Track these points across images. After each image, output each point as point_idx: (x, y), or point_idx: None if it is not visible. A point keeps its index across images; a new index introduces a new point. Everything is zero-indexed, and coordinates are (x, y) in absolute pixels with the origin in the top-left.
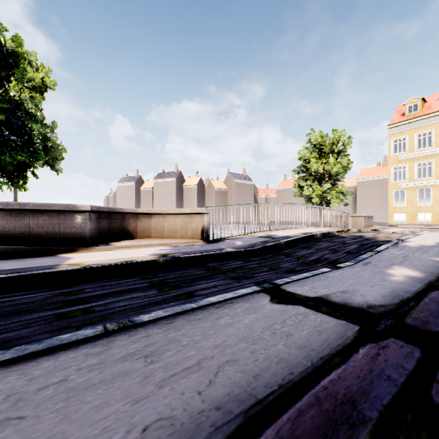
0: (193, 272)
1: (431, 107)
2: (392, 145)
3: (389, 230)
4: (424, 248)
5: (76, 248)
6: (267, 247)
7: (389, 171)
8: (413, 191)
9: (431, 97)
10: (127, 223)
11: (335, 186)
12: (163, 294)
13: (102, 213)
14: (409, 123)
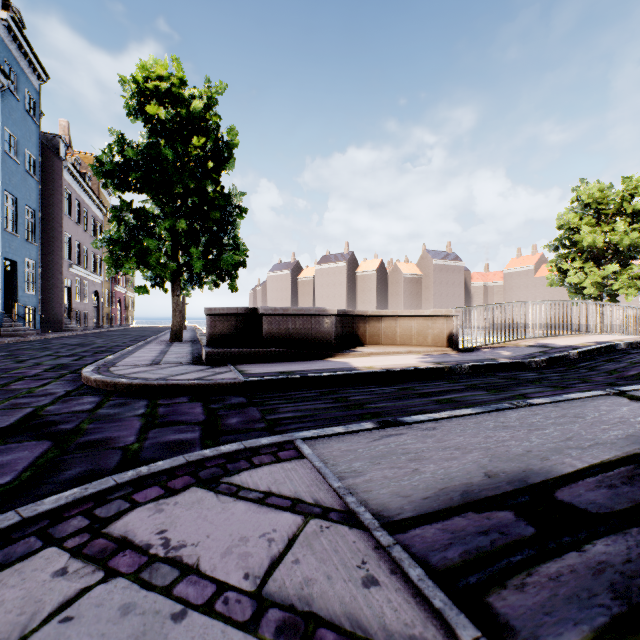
0: (494, 380)
1: None
2: None
3: None
4: None
5: (334, 353)
6: (553, 358)
7: None
8: None
9: None
10: (357, 328)
11: (626, 267)
12: (497, 394)
13: (338, 316)
14: None
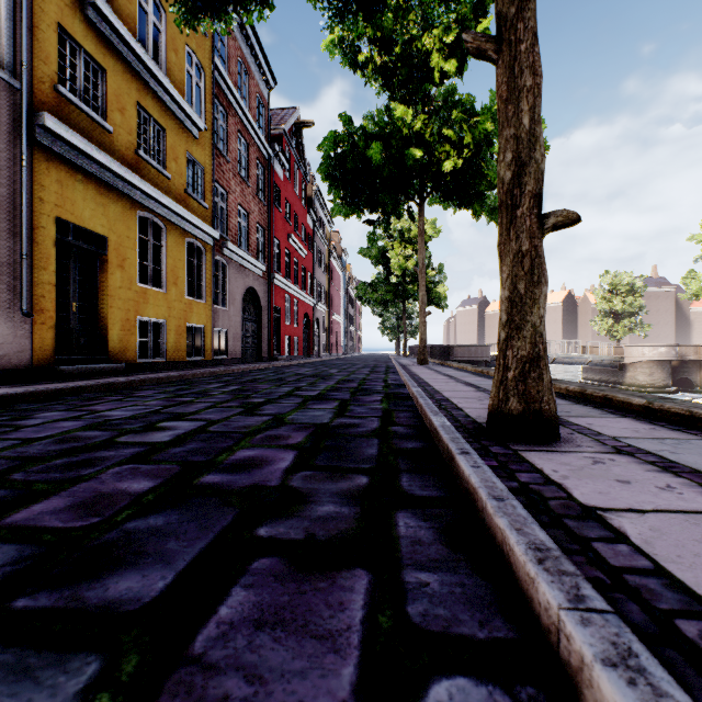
0: None
1: None
2: None
3: None
4: None
5: None
6: None
7: None
8: None
9: None
10: None
11: (622, 321)
12: None
13: None
14: None
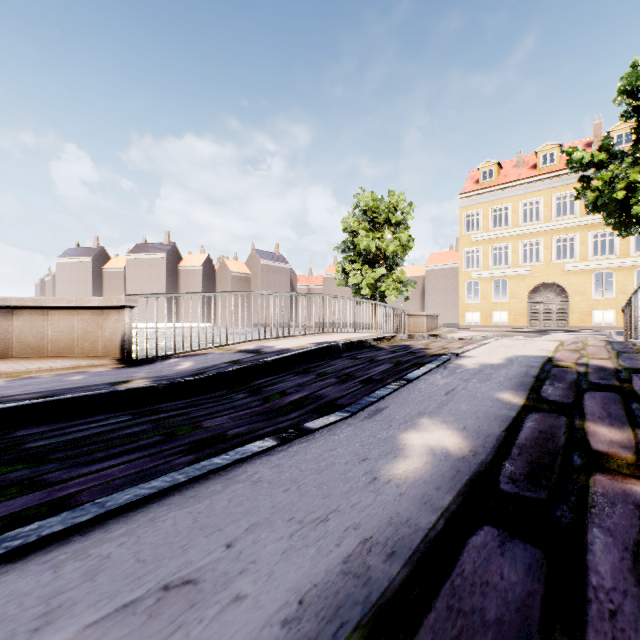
0: None
1: (508, 175)
2: (464, 221)
3: (458, 334)
4: (486, 371)
5: None
6: (228, 373)
7: (461, 255)
8: (488, 282)
9: (507, 162)
10: None
11: (391, 272)
12: None
13: None
14: (484, 194)
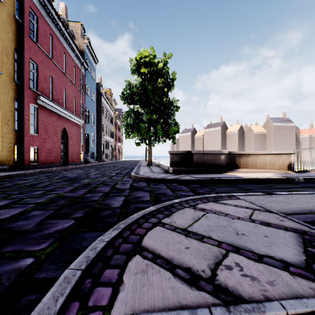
0: None
1: None
2: None
3: None
4: None
5: (227, 171)
6: None
7: None
8: None
9: None
10: (235, 160)
11: None
12: None
13: (226, 154)
14: None
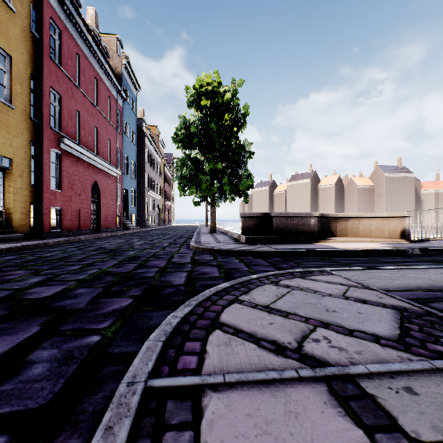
0: (438, 258)
1: None
2: None
3: None
4: None
5: (318, 240)
6: None
7: None
8: None
9: None
10: (330, 225)
11: None
12: (440, 264)
13: (318, 218)
14: None
